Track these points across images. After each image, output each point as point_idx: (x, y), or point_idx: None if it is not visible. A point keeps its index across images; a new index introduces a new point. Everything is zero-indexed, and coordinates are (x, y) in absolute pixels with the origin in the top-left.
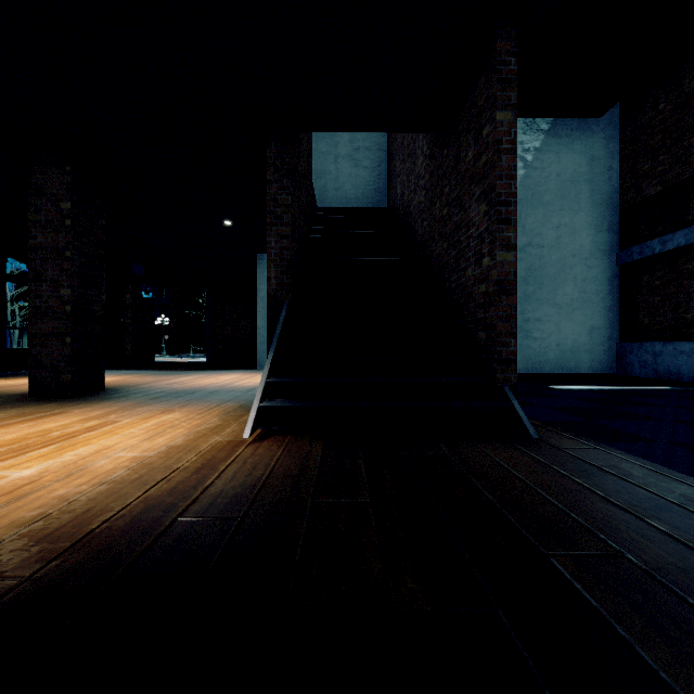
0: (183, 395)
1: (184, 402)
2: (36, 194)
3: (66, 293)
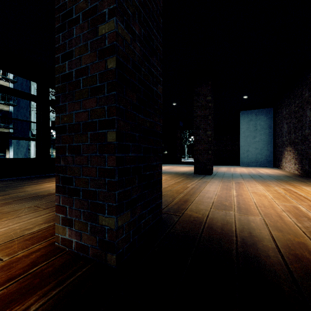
0: (261, 177)
1: (280, 181)
2: (197, 95)
3: (209, 133)
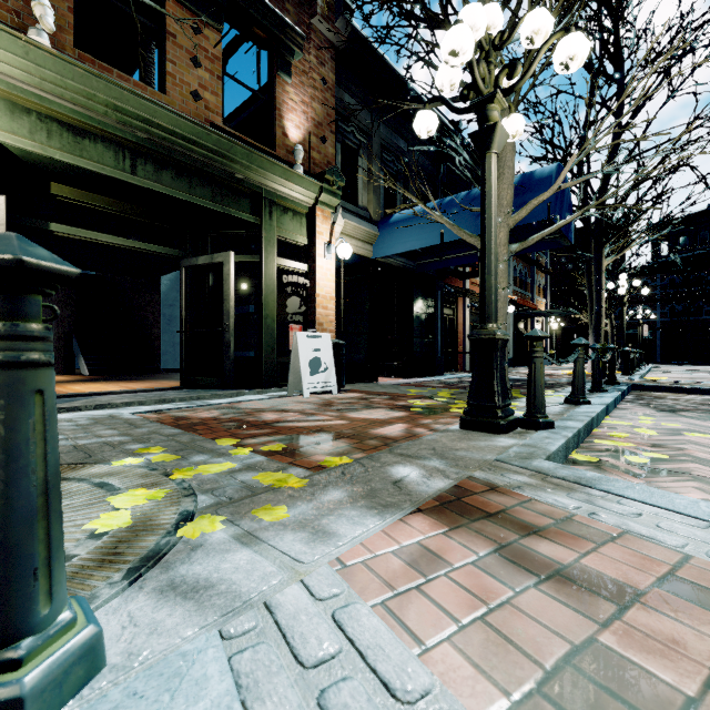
0: None
1: None
2: None
3: None
